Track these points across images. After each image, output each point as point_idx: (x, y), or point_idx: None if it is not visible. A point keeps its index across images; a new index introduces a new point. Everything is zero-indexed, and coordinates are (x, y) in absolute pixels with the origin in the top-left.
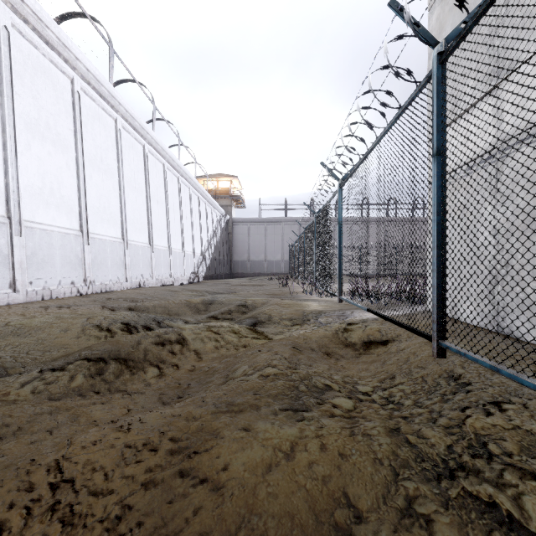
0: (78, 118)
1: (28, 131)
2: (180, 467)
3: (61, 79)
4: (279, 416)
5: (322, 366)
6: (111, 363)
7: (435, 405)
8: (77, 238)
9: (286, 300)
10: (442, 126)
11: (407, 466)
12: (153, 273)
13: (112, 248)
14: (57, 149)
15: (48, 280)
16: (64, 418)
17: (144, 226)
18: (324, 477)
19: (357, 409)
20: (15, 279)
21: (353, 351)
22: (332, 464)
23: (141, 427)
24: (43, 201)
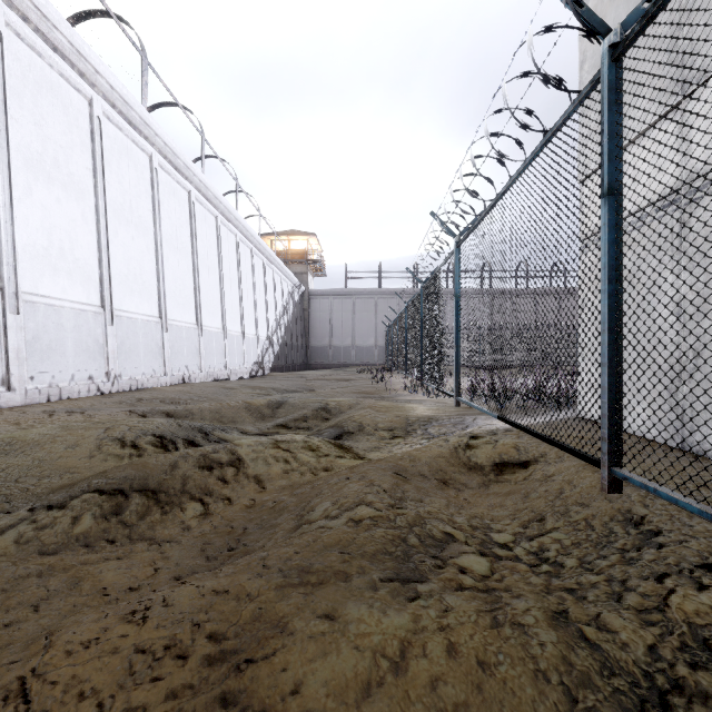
0: (98, 153)
1: (29, 169)
2: (222, 690)
3: (75, 99)
4: (380, 592)
5: (438, 501)
6: (134, 496)
7: (613, 569)
8: (97, 316)
9: (382, 401)
10: (616, 153)
11: (589, 685)
12: (202, 364)
13: (146, 330)
14: (69, 195)
15: (57, 374)
16: (60, 583)
17: (190, 300)
18: (457, 707)
19: (496, 575)
20: (9, 373)
21: (480, 477)
22: (469, 681)
23: (165, 615)
24: (50, 266)
